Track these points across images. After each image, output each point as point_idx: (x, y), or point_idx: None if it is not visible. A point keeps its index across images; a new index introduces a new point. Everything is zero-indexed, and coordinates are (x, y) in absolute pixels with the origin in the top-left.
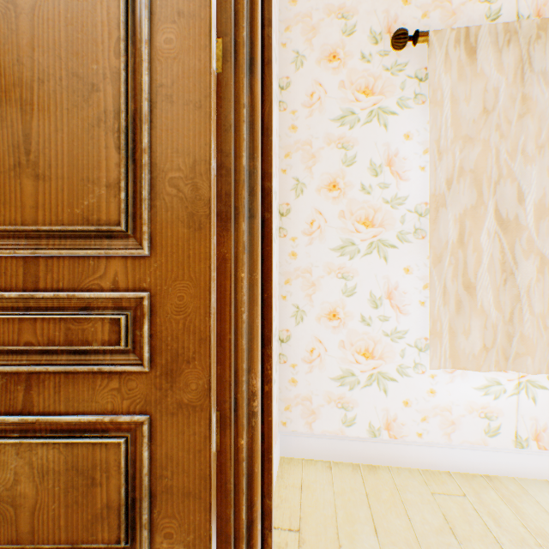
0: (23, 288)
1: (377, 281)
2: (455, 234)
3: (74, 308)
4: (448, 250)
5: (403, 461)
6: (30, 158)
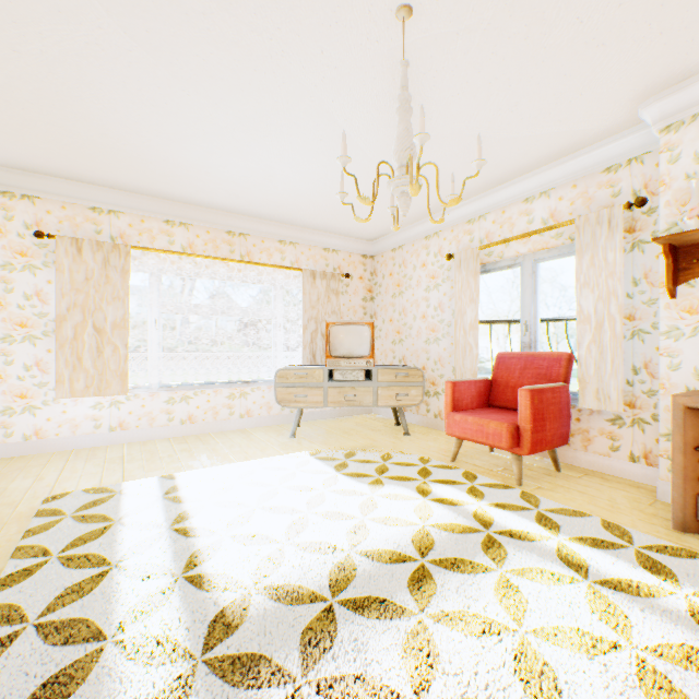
0: None
1: (31, 357)
2: (73, 334)
3: None
4: (69, 342)
5: (47, 450)
6: None
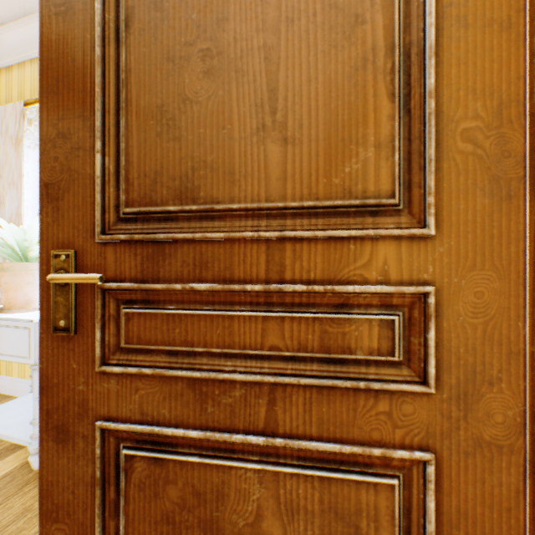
0: (264, 279)
1: None
2: None
3: (325, 305)
4: None
5: None
6: (275, 118)
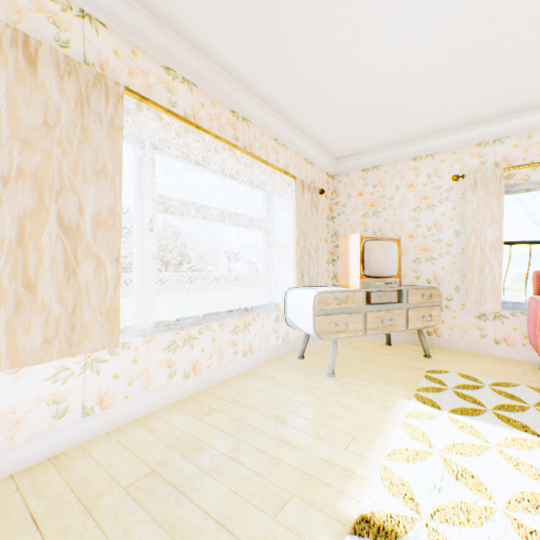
0: None
1: None
2: (14, 233)
3: None
4: (6, 249)
5: None
6: None
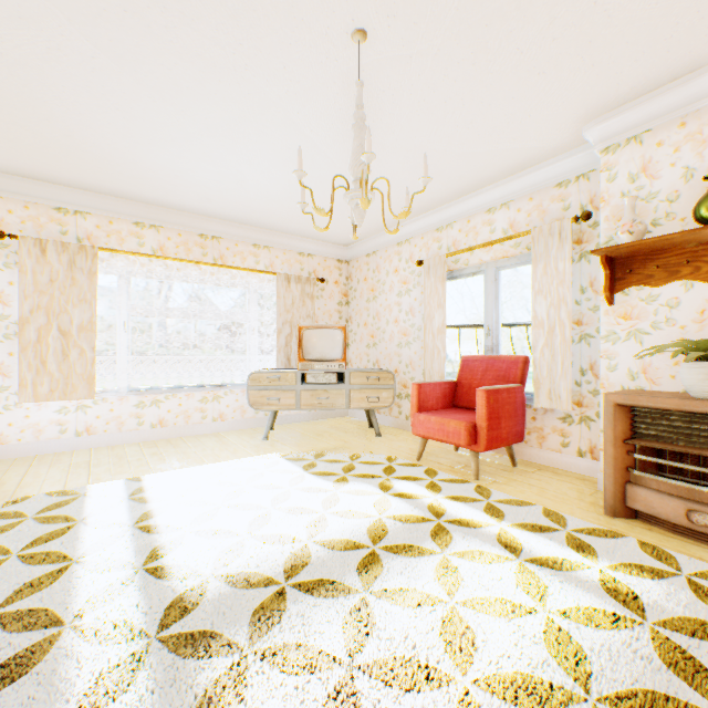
0: None
1: None
2: (36, 337)
3: None
4: (32, 345)
5: (9, 456)
6: None
